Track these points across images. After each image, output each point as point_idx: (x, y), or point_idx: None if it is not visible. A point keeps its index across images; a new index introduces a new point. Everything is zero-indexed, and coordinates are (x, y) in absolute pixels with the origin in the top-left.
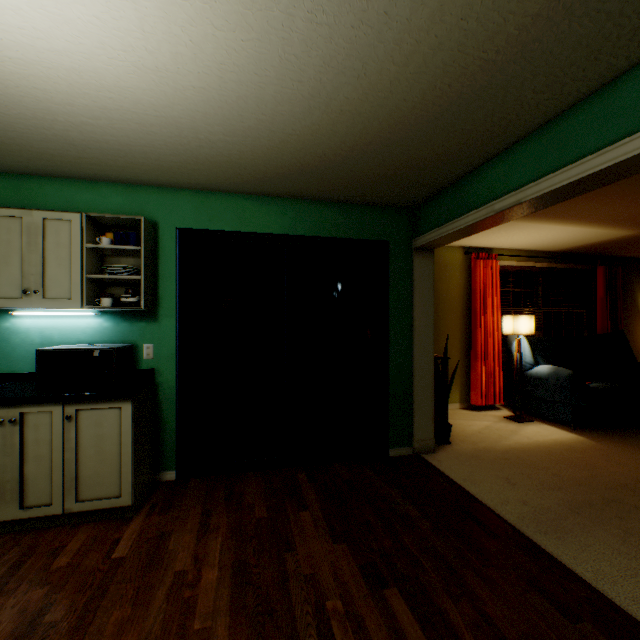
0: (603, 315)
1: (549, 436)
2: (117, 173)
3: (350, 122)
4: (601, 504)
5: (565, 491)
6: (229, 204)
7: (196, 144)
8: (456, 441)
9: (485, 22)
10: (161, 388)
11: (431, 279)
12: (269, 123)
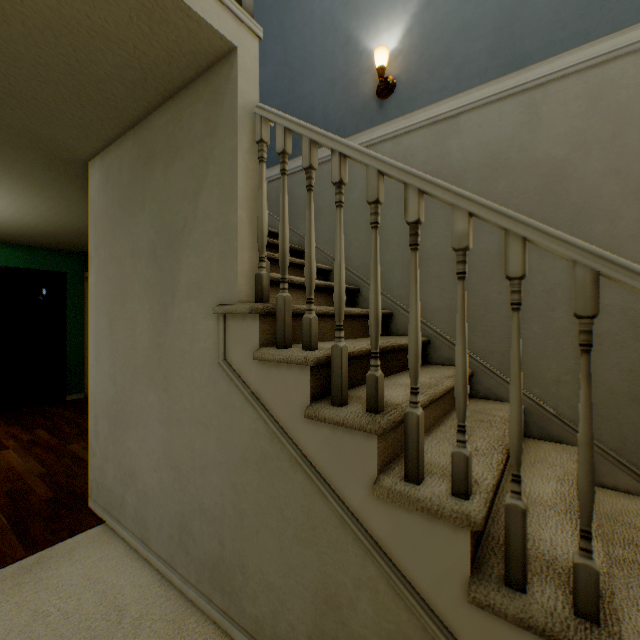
0: None
1: None
2: None
3: (19, 228)
4: None
5: None
6: None
7: None
8: None
9: (68, 224)
10: None
11: None
12: None
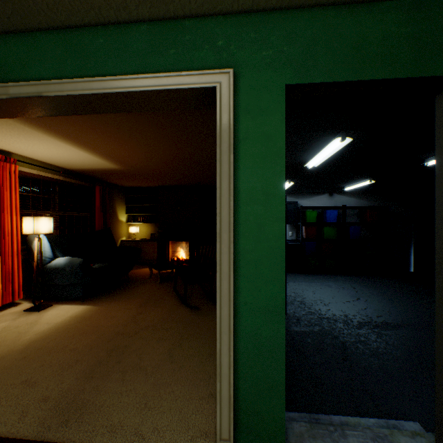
0: (100, 218)
1: (67, 314)
2: None
3: None
4: (108, 357)
5: (82, 361)
6: None
7: None
8: None
9: None
10: None
11: None
12: None
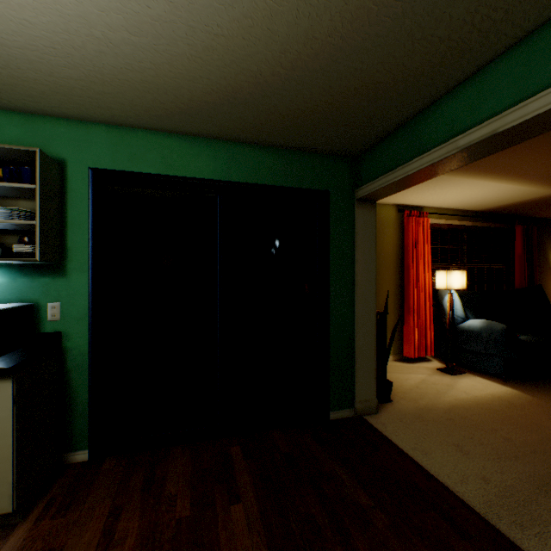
0: (521, 271)
1: (485, 390)
2: (7, 95)
3: (293, 14)
4: None
5: (523, 461)
6: (153, 143)
7: (94, 47)
8: (396, 398)
9: None
10: (70, 354)
11: (373, 232)
12: (185, 10)
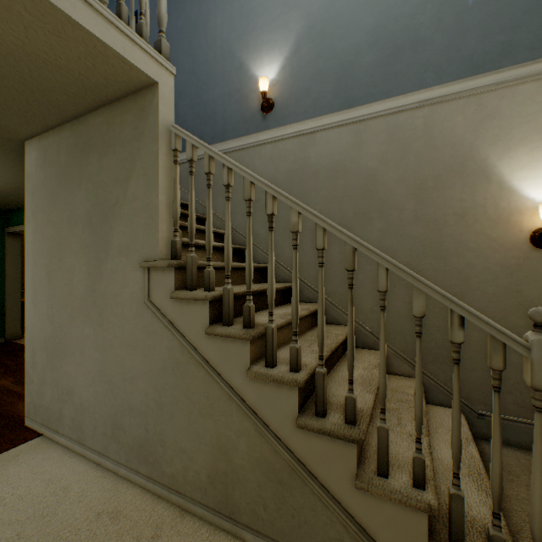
0: None
1: None
2: None
3: None
4: None
5: None
6: None
7: None
8: None
9: None
10: None
11: (20, 249)
12: None
